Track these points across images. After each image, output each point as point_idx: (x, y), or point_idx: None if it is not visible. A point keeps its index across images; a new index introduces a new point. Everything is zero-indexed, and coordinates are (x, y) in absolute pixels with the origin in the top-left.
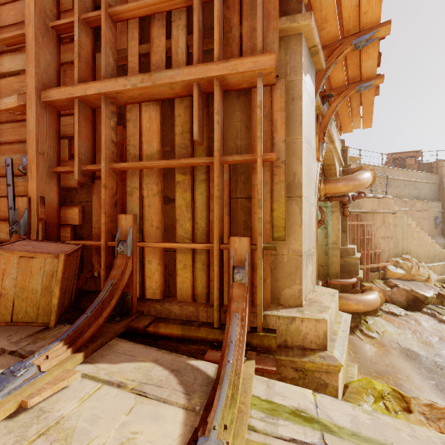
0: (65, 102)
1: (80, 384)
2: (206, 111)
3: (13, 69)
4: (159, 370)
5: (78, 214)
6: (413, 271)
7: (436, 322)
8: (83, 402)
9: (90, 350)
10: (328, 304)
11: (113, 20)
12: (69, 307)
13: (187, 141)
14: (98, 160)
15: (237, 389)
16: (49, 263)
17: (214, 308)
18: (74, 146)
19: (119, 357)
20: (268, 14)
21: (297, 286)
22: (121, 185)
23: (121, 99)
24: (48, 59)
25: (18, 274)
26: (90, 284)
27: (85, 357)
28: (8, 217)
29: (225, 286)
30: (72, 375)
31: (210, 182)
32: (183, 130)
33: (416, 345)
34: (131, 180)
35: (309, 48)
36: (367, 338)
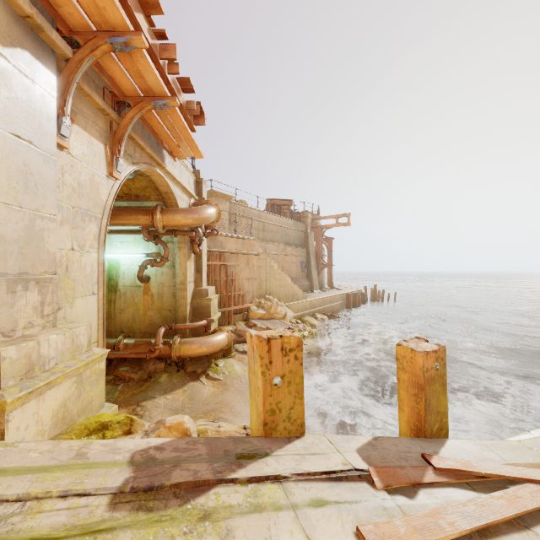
0: None
1: None
2: None
3: None
4: None
5: None
6: (272, 310)
7: None
8: None
9: None
10: (42, 337)
11: None
12: None
13: None
14: None
15: None
16: None
17: None
18: None
19: None
20: None
21: None
22: None
23: None
24: None
25: None
26: None
27: None
28: None
29: None
30: None
31: None
32: None
33: None
34: None
35: (23, 16)
36: (211, 381)
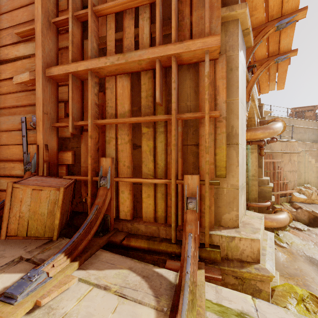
0: (62, 76)
1: (77, 286)
2: (164, 80)
3: (26, 53)
4: (133, 276)
5: (71, 157)
6: (313, 197)
7: None
8: (80, 301)
9: (83, 259)
10: (258, 226)
11: (96, 16)
12: (65, 225)
13: (150, 103)
14: (85, 118)
15: (195, 295)
16: (52, 194)
17: (172, 228)
18: (68, 107)
19: (103, 264)
20: (212, 6)
21: (234, 212)
22: (101, 136)
23: (102, 73)
24: (50, 46)
25: (31, 202)
26: (79, 206)
27: (80, 265)
28: (23, 159)
29: (179, 211)
30: (71, 280)
31: (167, 133)
32: (147, 95)
33: (317, 254)
34: (109, 132)
35: (243, 30)
36: (279, 247)
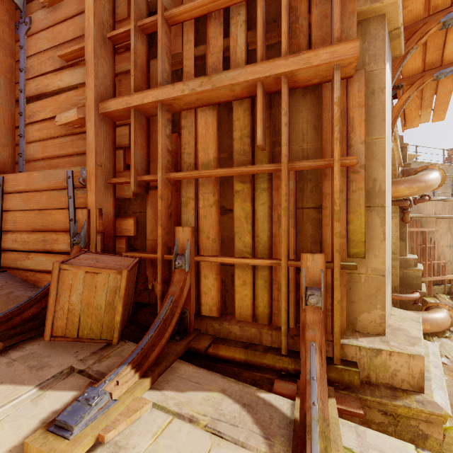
0: (122, 112)
1: (150, 414)
2: (268, 113)
3: (72, 83)
4: (229, 404)
5: (133, 225)
6: None
7: None
8: (156, 438)
9: (156, 374)
10: (416, 333)
11: (168, 24)
12: (127, 322)
13: (246, 147)
14: (152, 170)
15: (328, 441)
16: (112, 279)
17: (281, 332)
18: (128, 156)
19: (184, 383)
20: None
21: (378, 311)
22: (175, 196)
23: (176, 106)
24: (105, 70)
25: (84, 289)
26: (144, 296)
27: (152, 383)
28: (69, 228)
29: (291, 306)
30: (143, 405)
31: (273, 191)
32: (243, 135)
33: None
34: (186, 190)
35: (390, 31)
36: None
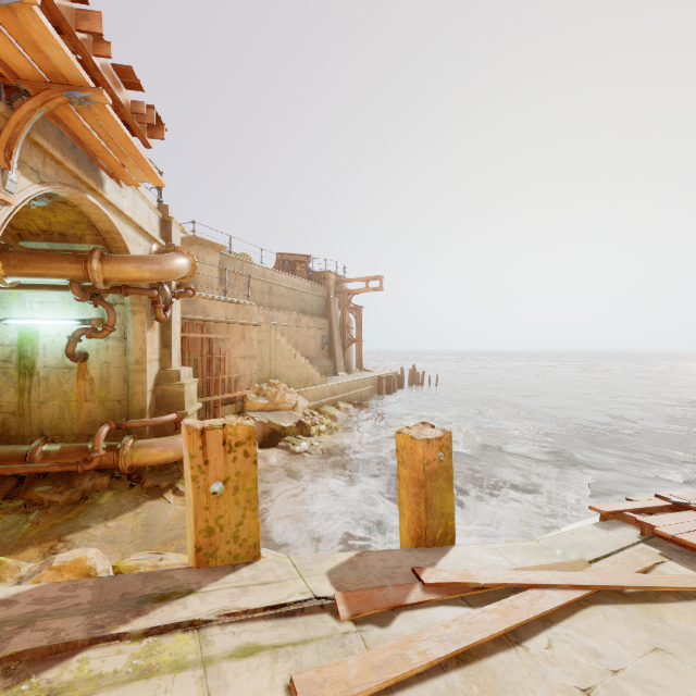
0: None
1: None
2: None
3: None
4: None
5: None
6: (277, 399)
7: (287, 455)
8: None
9: None
10: None
11: None
12: None
13: None
14: None
15: None
16: None
17: None
18: None
19: None
20: None
21: None
22: None
23: None
24: None
25: None
26: None
27: None
28: None
29: None
30: None
31: None
32: None
33: None
34: None
35: None
36: (181, 497)
